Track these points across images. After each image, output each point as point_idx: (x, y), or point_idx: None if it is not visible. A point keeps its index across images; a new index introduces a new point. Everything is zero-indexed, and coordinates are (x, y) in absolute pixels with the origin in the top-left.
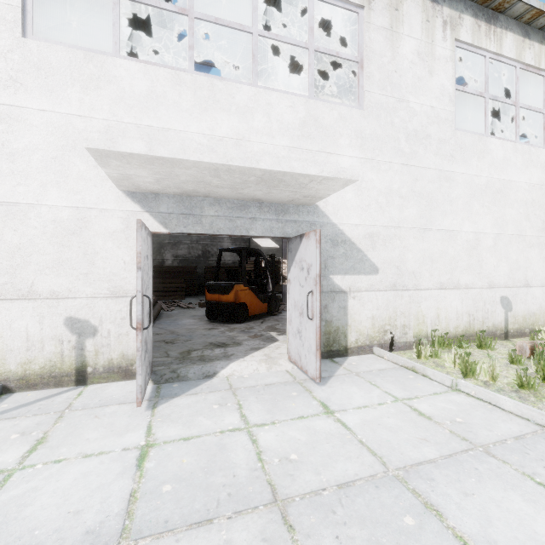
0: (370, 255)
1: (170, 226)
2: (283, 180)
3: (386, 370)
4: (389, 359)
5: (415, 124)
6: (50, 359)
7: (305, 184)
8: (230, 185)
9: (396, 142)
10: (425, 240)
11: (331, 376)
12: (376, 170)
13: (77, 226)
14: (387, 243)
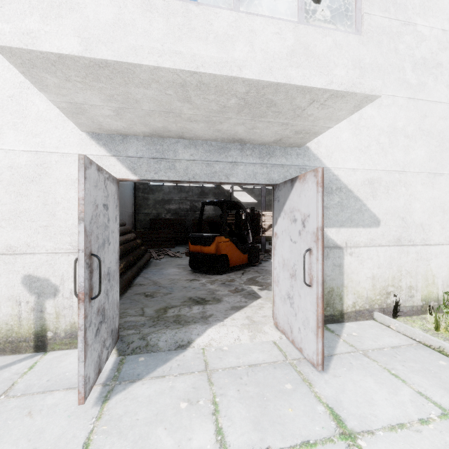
0: (369, 205)
1: (140, 172)
2: (273, 103)
3: (401, 347)
4: (399, 330)
5: (423, 51)
6: (7, 322)
7: (301, 109)
8: (205, 116)
9: (400, 72)
10: (435, 187)
11: (332, 356)
12: (377, 105)
13: (36, 173)
14: (390, 191)
